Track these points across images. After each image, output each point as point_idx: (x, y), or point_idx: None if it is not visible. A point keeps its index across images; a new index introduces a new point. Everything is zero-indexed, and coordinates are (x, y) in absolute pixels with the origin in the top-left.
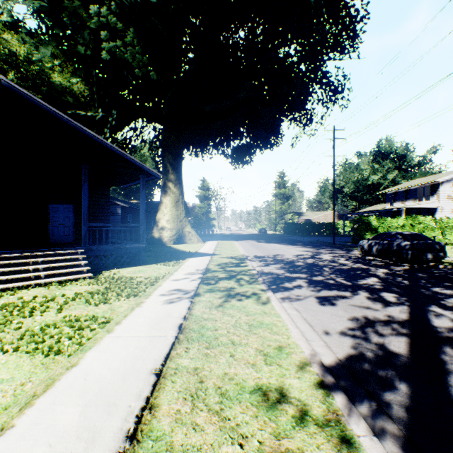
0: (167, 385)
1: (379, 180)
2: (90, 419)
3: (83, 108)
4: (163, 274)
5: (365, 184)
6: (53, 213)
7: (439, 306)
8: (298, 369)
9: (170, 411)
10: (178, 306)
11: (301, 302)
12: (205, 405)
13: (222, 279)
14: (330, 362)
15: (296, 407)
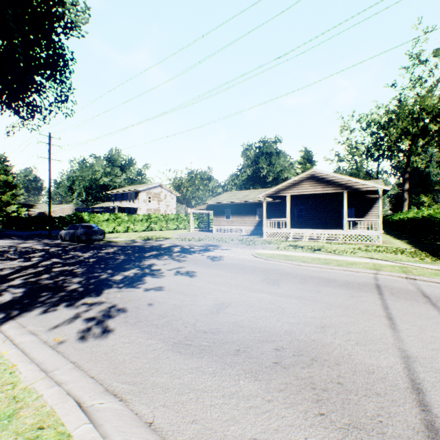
0: None
1: (110, 183)
2: None
3: None
4: None
5: (99, 184)
6: None
7: (59, 258)
8: None
9: None
10: None
11: None
12: None
13: None
14: None
15: None
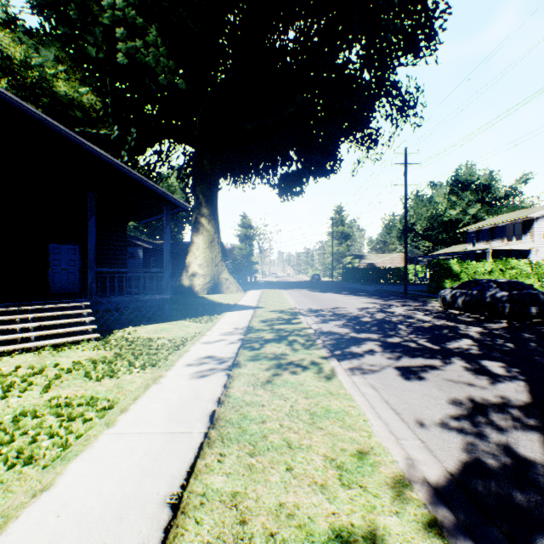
0: (187, 529)
1: (458, 216)
2: None
3: (95, 126)
4: (192, 335)
5: (441, 220)
6: (54, 255)
7: None
8: (393, 496)
9: None
10: (210, 383)
11: (378, 375)
12: None
13: (269, 342)
14: (438, 478)
15: None
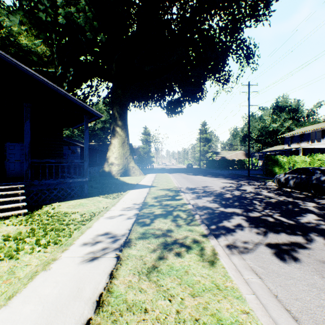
0: None
1: (278, 127)
2: None
3: (47, 67)
4: (100, 209)
5: (267, 130)
6: (9, 150)
7: None
8: None
9: None
10: (98, 269)
11: (255, 255)
12: None
13: (158, 217)
14: None
15: None
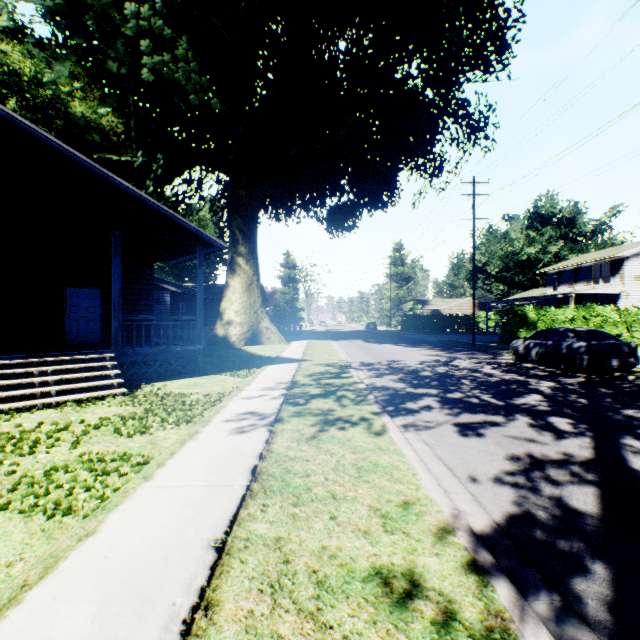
0: (233, 567)
1: (537, 255)
2: (109, 627)
3: (116, 151)
4: (229, 390)
5: (517, 260)
6: (71, 301)
7: (637, 437)
8: (435, 541)
9: (238, 613)
10: (251, 439)
11: (433, 432)
12: (293, 603)
13: (315, 397)
14: (483, 528)
15: (436, 605)
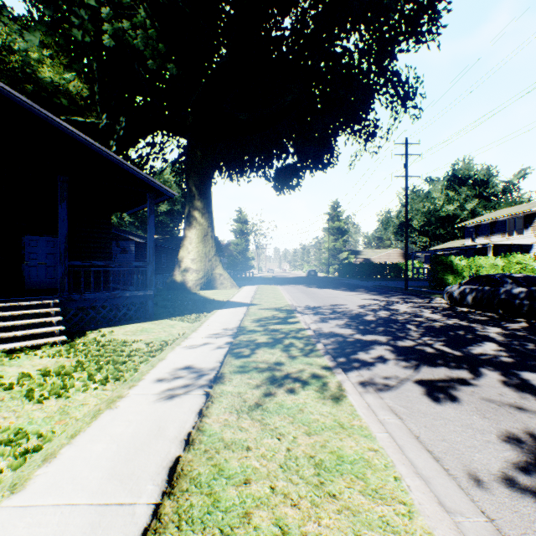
0: None
1: (456, 211)
2: None
3: (84, 115)
4: (174, 337)
5: (438, 216)
6: (29, 248)
7: None
8: None
9: None
10: (182, 408)
11: (397, 394)
12: None
13: (262, 347)
14: None
15: None
